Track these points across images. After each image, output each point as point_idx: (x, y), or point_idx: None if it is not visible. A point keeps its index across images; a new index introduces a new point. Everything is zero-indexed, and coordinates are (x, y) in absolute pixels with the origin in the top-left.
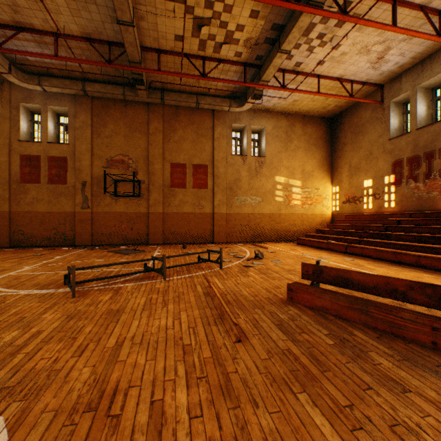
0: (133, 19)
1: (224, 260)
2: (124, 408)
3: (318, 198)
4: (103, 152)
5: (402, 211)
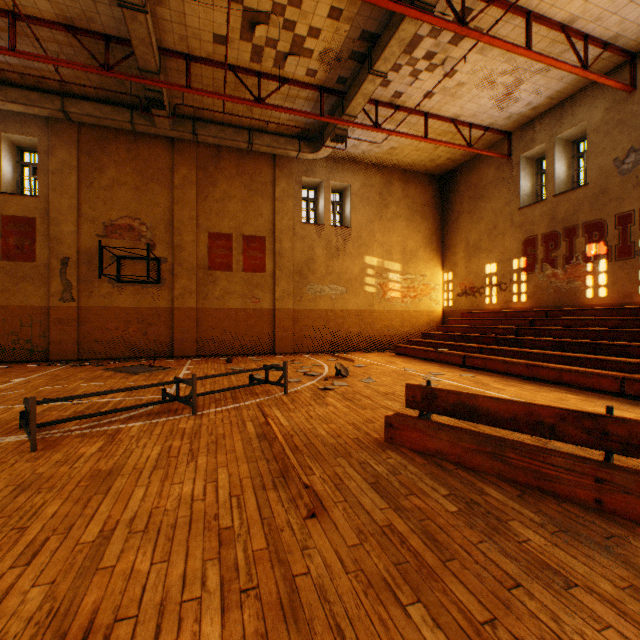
0: (145, 1)
1: (290, 381)
2: None
3: (425, 289)
4: (98, 212)
5: (536, 308)
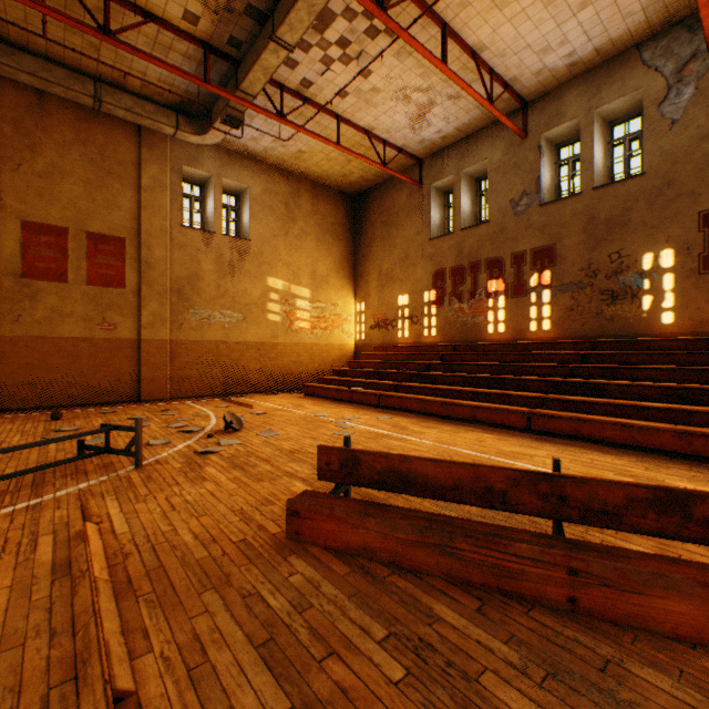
0: None
1: (152, 443)
2: None
3: (337, 320)
4: None
5: (445, 342)
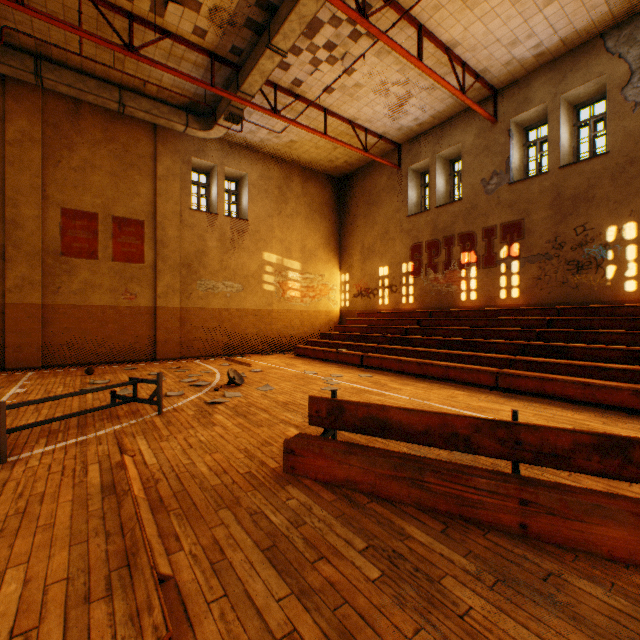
0: None
1: (169, 395)
2: None
3: (324, 289)
4: None
5: (422, 309)
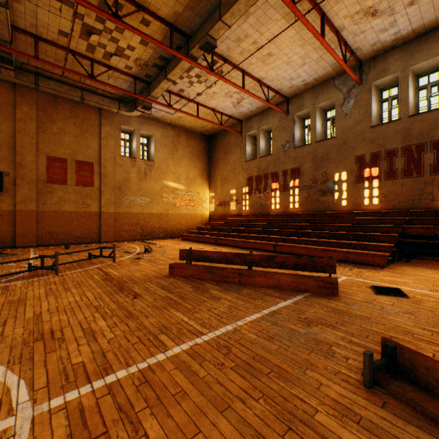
0: (7, 1)
1: (116, 256)
2: (64, 334)
3: (199, 201)
4: None
5: (253, 213)
